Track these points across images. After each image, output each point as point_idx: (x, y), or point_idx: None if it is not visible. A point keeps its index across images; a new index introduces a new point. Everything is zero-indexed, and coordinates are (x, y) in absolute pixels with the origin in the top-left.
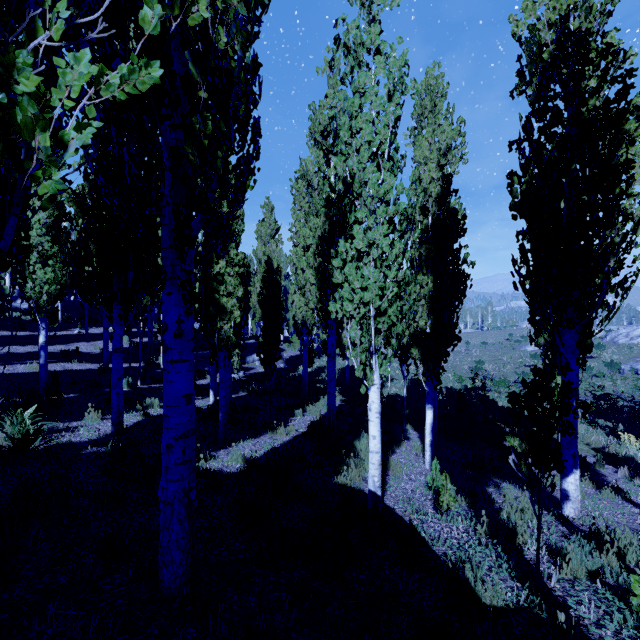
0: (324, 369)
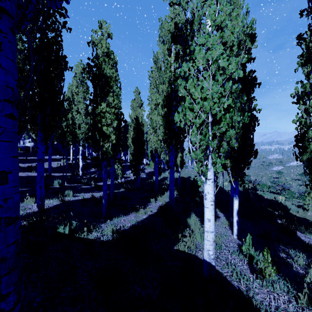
0: (166, 178)
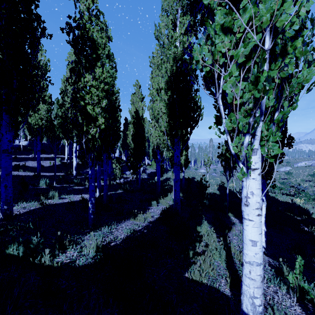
0: (169, 179)
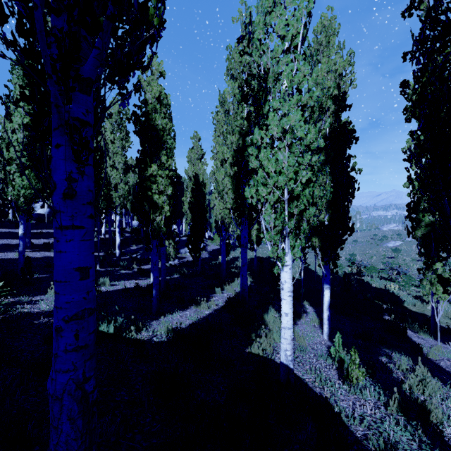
0: (237, 259)
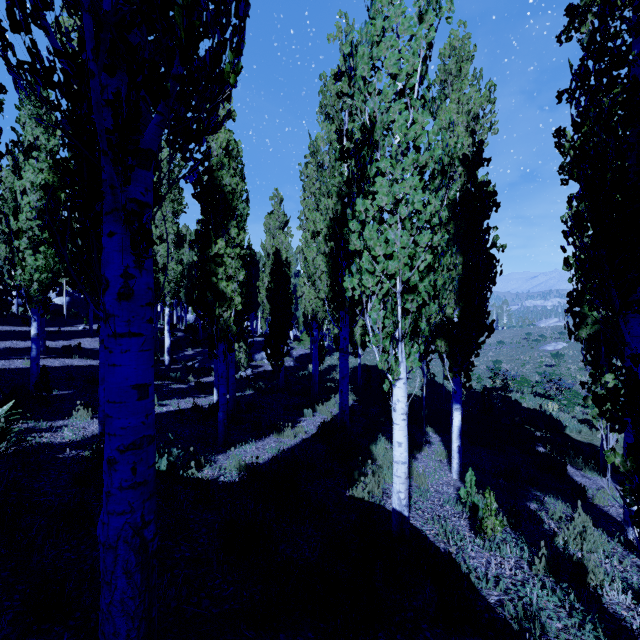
0: (335, 368)
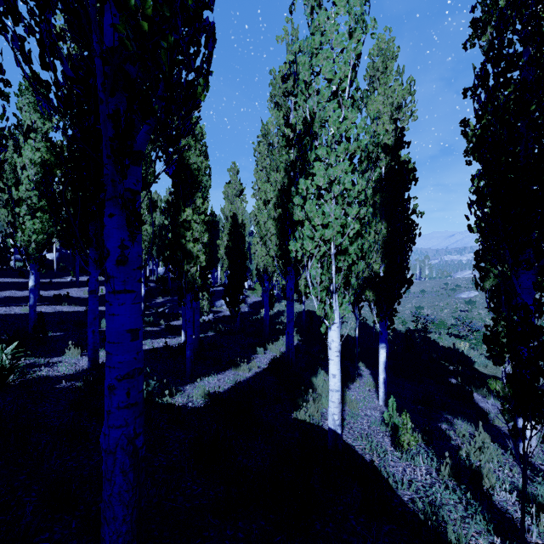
0: (283, 313)
